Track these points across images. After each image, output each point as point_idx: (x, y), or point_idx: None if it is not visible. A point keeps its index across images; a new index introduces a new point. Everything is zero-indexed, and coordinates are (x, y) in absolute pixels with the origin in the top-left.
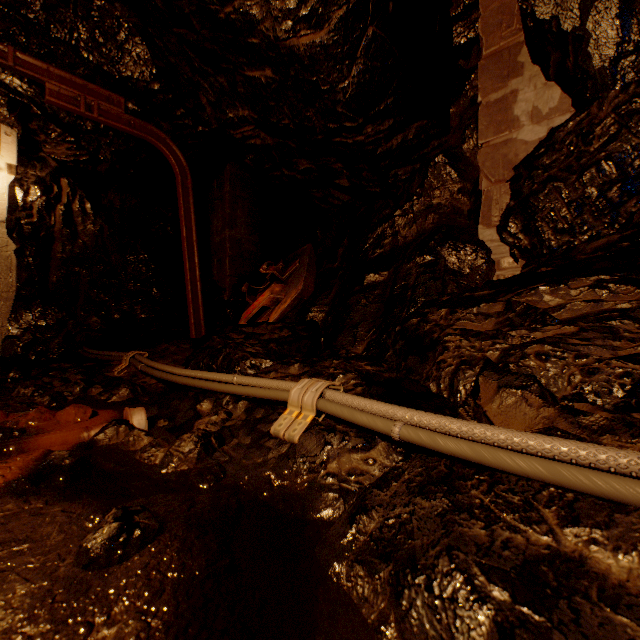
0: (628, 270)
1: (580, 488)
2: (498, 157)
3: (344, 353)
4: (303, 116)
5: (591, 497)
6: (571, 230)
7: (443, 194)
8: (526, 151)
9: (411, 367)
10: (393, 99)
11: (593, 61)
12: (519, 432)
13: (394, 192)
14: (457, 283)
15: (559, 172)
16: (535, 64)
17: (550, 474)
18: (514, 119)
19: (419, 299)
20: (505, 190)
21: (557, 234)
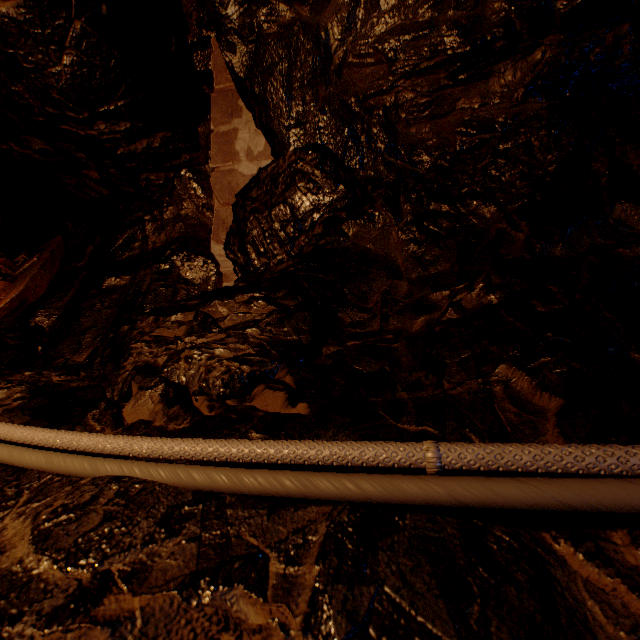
0: (271, 290)
1: (61, 471)
2: (225, 183)
3: (62, 362)
4: (10, 89)
5: (75, 476)
6: (268, 254)
7: (191, 206)
8: (244, 183)
9: (106, 374)
10: (125, 102)
11: (276, 124)
12: (58, 431)
13: (149, 196)
14: (188, 292)
15: (261, 206)
16: (250, 111)
17: (47, 464)
18: (236, 153)
19: (148, 306)
20: (230, 213)
21: (260, 256)
